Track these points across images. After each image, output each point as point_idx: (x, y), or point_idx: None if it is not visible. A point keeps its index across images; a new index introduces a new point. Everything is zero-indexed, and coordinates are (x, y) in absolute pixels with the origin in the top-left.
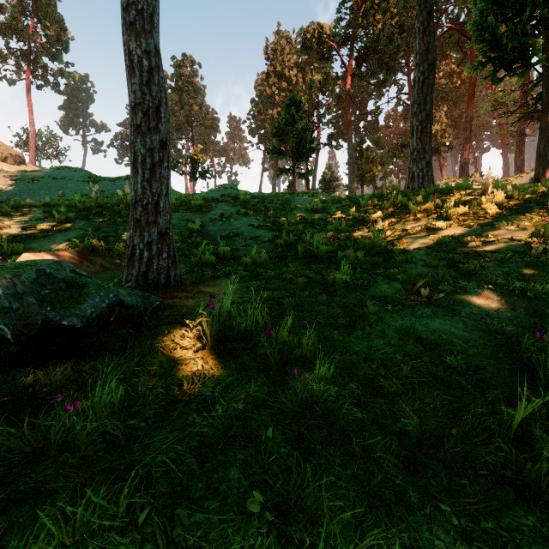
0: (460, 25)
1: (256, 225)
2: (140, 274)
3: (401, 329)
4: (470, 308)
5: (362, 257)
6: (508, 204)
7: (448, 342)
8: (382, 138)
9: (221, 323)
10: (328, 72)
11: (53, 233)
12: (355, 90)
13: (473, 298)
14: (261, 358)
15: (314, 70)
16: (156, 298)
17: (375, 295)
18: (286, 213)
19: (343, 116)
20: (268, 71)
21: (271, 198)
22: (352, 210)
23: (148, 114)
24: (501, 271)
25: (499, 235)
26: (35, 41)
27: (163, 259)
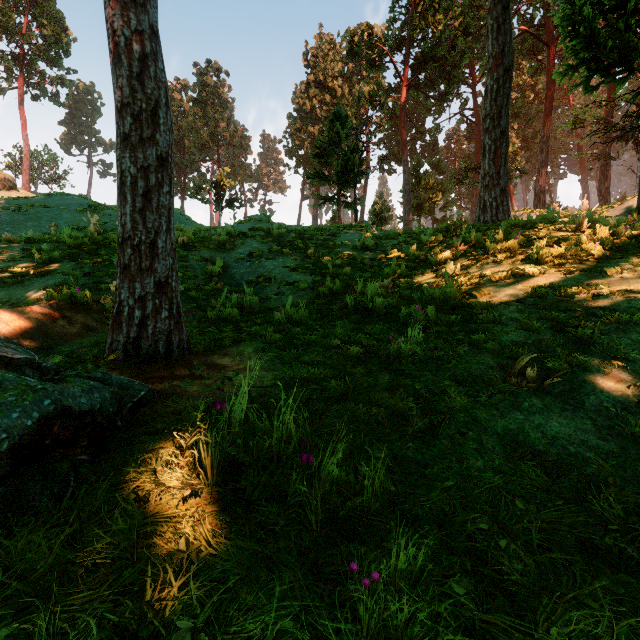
0: (535, 28)
1: (292, 266)
2: (129, 342)
3: (505, 436)
4: (596, 397)
5: (433, 315)
6: (614, 243)
7: (579, 459)
8: (442, 161)
9: (233, 437)
10: (379, 82)
11: (30, 278)
12: (411, 104)
13: (597, 380)
14: (293, 507)
15: (362, 81)
16: (142, 384)
17: (457, 374)
18: (330, 251)
19: (397, 135)
20: (309, 81)
21: (312, 233)
22: (412, 248)
23: (141, 119)
24: (628, 338)
25: (613, 285)
26: (29, 43)
27: (162, 320)
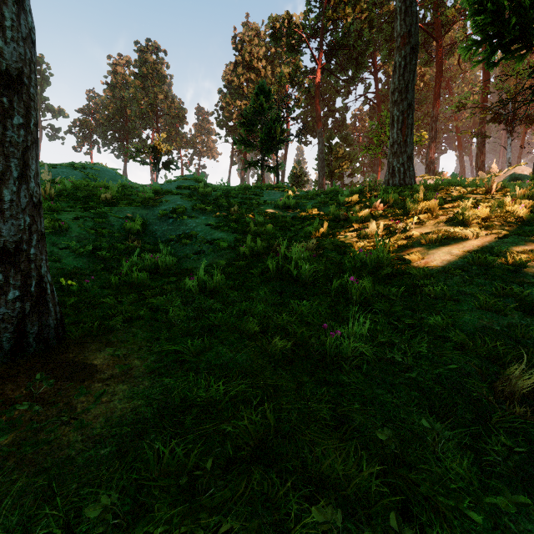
0: (426, 25)
1: (215, 224)
2: None
3: None
4: None
5: (371, 288)
6: None
7: None
8: (350, 135)
9: None
10: (297, 64)
11: None
12: (323, 87)
13: None
14: None
15: (283, 64)
16: None
17: (425, 389)
18: (253, 209)
19: (312, 112)
20: (237, 61)
21: (236, 192)
22: (332, 208)
23: None
24: None
25: None
26: None
27: (8, 302)
